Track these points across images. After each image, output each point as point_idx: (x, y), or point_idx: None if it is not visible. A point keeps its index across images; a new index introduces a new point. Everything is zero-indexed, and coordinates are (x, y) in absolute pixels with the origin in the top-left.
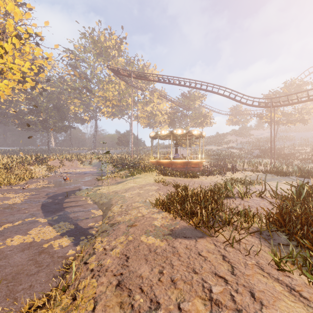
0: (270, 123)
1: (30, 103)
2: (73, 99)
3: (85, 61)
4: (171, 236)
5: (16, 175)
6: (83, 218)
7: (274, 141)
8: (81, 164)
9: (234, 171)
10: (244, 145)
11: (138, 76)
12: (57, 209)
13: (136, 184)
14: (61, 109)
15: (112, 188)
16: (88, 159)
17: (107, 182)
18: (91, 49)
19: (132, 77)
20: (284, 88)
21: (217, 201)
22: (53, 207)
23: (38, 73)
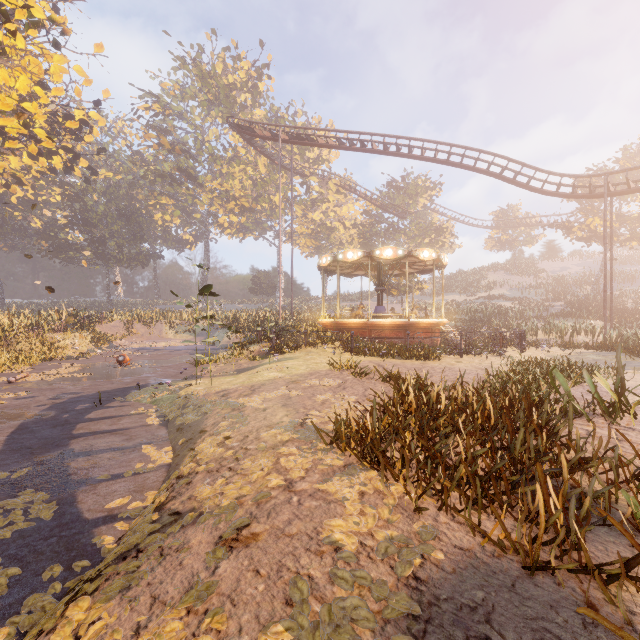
0: (589, 241)
1: (71, 207)
2: (160, 197)
3: (184, 117)
4: (425, 636)
5: (19, 352)
6: (103, 478)
7: (611, 275)
8: (170, 330)
9: (523, 346)
10: (526, 291)
11: (294, 137)
12: (48, 442)
13: (282, 373)
14: (136, 219)
15: (222, 382)
16: (186, 321)
17: (217, 368)
18: (197, 91)
19: (281, 140)
20: (624, 160)
21: (552, 431)
22: (42, 435)
23: (80, 136)
